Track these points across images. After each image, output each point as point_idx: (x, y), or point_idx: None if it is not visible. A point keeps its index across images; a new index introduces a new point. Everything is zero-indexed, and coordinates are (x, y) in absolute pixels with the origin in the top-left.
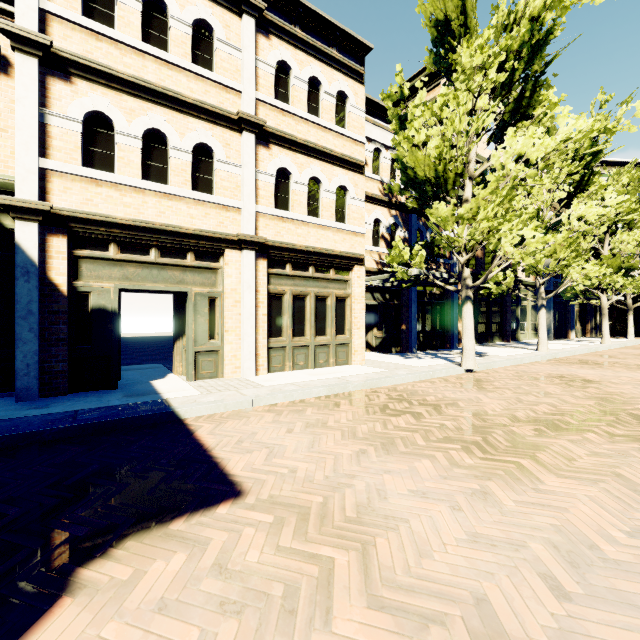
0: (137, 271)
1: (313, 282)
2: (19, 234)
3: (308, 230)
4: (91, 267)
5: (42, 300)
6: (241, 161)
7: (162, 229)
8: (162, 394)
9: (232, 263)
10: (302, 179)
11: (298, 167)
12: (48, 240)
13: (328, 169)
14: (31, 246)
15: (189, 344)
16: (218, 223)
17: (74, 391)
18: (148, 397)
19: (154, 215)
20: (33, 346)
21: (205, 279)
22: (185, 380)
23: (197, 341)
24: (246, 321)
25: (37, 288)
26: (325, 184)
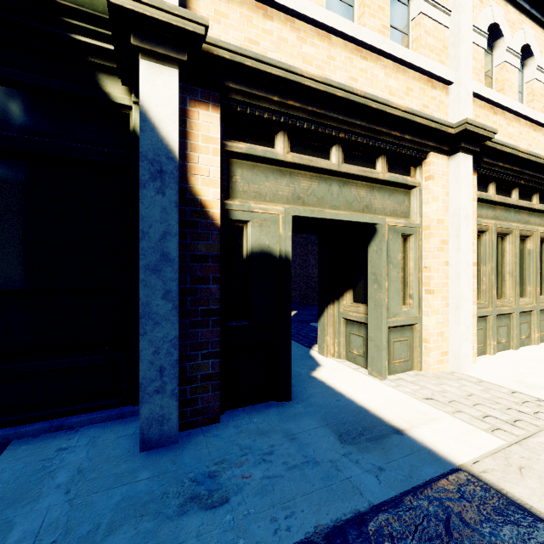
0: (311, 186)
1: (514, 214)
2: (145, 89)
3: (519, 129)
4: (248, 175)
5: (180, 233)
6: (448, 5)
7: (360, 105)
8: (413, 435)
9: (437, 176)
10: (514, 46)
11: (509, 27)
12: (190, 113)
13: (539, 36)
14: (166, 117)
15: (382, 315)
16: (421, 107)
17: (224, 407)
18: (404, 451)
19: (342, 83)
20: (169, 329)
21: (396, 204)
22: (366, 374)
23: (388, 309)
24: (462, 275)
25: (176, 206)
26: (537, 58)
